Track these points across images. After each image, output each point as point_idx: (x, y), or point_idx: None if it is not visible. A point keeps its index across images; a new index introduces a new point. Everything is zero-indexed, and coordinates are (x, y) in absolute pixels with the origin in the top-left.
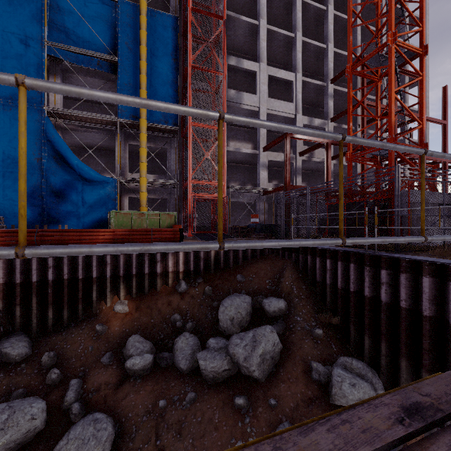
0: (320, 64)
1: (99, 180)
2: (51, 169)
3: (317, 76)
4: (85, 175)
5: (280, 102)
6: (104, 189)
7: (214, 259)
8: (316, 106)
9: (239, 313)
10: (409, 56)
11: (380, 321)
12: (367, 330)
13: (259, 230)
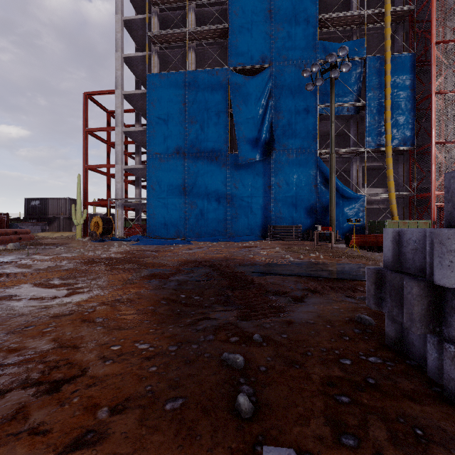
0: None
1: (354, 197)
2: (322, 192)
3: None
4: (346, 194)
5: None
6: (357, 203)
7: None
8: None
9: None
10: None
11: None
12: None
13: None
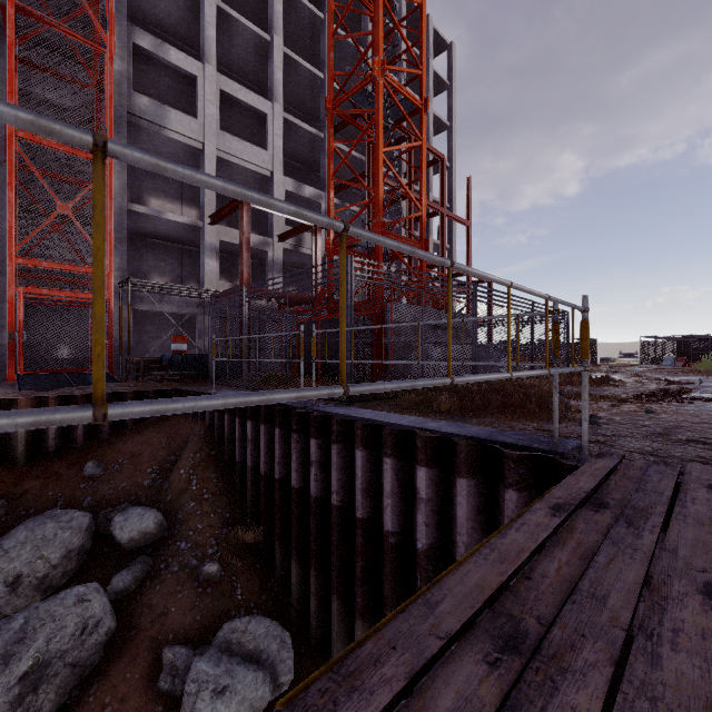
0: (317, 103)
1: None
2: None
3: (315, 122)
4: None
5: (244, 144)
6: None
7: (30, 433)
8: (314, 169)
9: (43, 558)
10: (408, 108)
11: (310, 532)
12: (294, 550)
13: (179, 366)
